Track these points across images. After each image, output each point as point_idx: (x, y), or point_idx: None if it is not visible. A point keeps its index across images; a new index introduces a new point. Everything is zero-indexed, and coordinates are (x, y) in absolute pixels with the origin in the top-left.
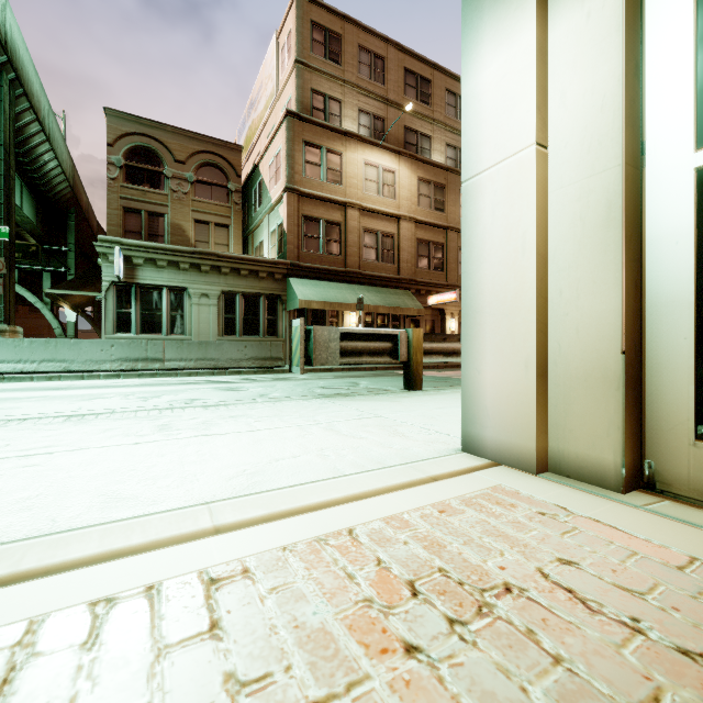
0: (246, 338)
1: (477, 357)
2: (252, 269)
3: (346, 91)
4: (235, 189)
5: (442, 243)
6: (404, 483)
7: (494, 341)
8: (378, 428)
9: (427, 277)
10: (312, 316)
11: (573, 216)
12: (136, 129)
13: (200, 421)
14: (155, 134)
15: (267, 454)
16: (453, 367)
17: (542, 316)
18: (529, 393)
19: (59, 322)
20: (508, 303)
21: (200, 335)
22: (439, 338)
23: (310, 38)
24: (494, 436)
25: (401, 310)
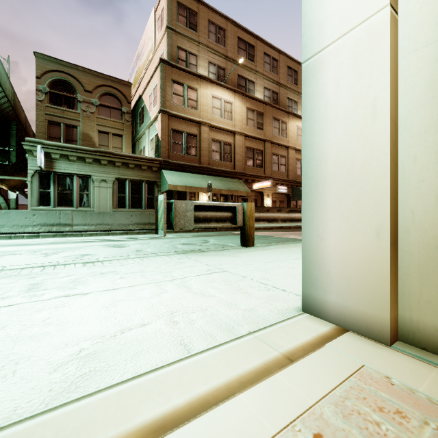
0: (133, 210)
1: (319, 224)
2: (136, 164)
3: (200, 49)
4: (126, 111)
5: (261, 150)
6: (258, 369)
7: (339, 208)
8: (224, 284)
9: (252, 171)
10: (178, 196)
11: (432, 78)
12: (57, 67)
13: (71, 278)
14: (70, 72)
15: (116, 321)
16: (269, 229)
17: (394, 183)
18: (382, 262)
19: (4, 199)
20: (354, 171)
21: (100, 208)
22: (265, 210)
23: (176, 13)
24: (339, 301)
25: (236, 192)
